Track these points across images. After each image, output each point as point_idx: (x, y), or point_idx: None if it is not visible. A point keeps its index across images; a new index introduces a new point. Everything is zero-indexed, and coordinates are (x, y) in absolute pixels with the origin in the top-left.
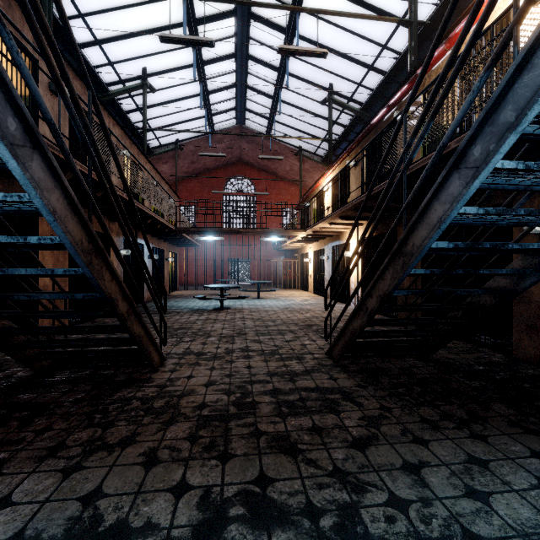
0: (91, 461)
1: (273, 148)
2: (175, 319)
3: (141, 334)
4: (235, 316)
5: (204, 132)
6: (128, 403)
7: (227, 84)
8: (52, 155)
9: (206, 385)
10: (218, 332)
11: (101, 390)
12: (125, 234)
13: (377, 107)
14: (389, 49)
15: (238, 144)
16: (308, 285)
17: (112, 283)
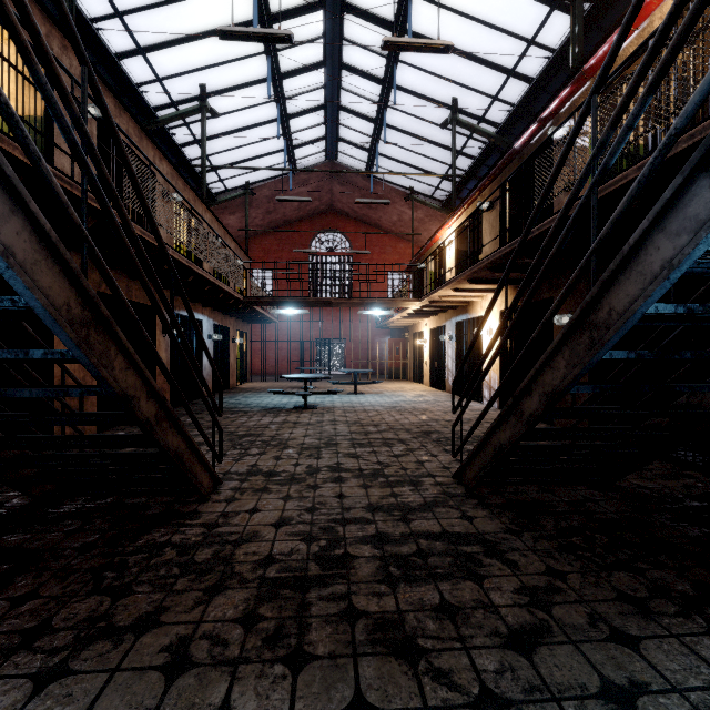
0: (83, 660)
1: (375, 190)
2: (242, 421)
3: (180, 448)
4: (323, 418)
5: (282, 169)
6: (158, 553)
7: (313, 105)
8: (3, 156)
9: (276, 524)
10: (298, 440)
11: (123, 529)
12: (151, 298)
13: (520, 129)
14: (538, 45)
15: (328, 187)
16: (423, 375)
17: (129, 373)
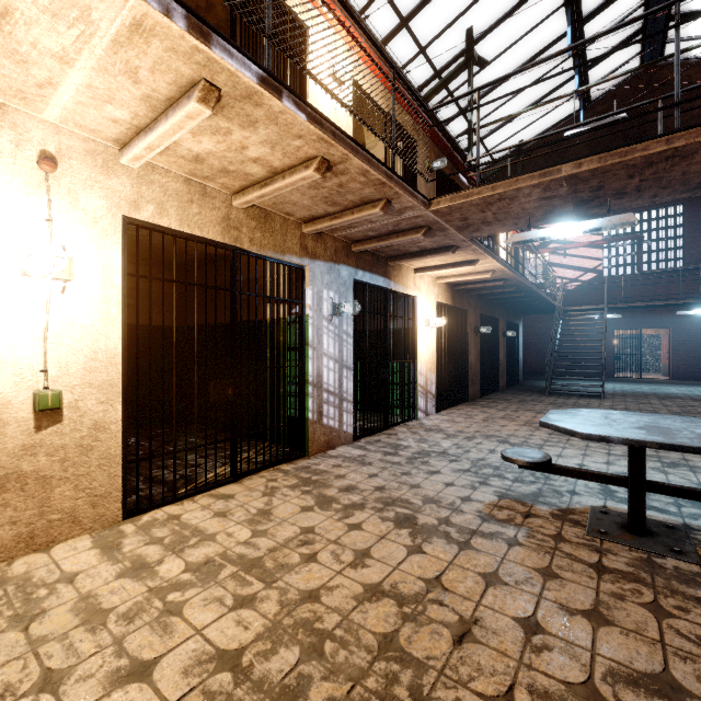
0: None
1: None
2: None
3: None
4: None
5: None
6: None
7: None
8: None
9: (685, 401)
10: None
11: None
12: None
13: None
14: None
15: None
16: None
17: None
